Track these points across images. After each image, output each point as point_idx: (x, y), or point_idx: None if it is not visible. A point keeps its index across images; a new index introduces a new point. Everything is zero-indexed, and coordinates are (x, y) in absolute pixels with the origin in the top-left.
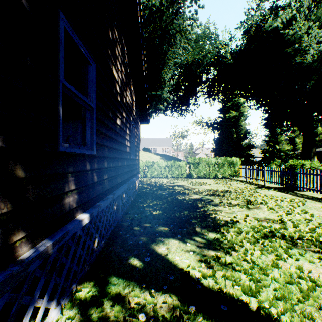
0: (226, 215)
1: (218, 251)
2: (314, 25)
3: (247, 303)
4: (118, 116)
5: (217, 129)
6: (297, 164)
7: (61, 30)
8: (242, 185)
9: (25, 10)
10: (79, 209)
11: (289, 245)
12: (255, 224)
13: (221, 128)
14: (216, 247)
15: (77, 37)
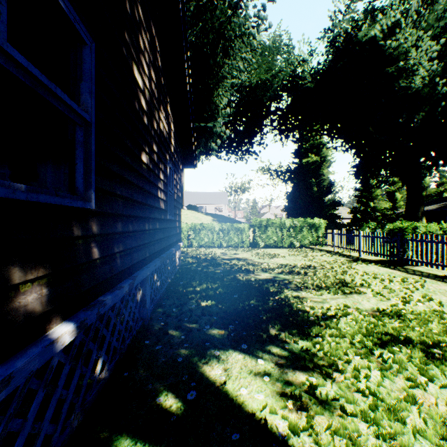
0: (314, 306)
1: (310, 374)
2: (425, 35)
3: None
4: (144, 149)
5: (290, 179)
6: (407, 228)
7: None
8: (329, 257)
9: None
10: (54, 314)
11: (423, 358)
12: (360, 321)
13: (296, 178)
14: (306, 365)
15: None
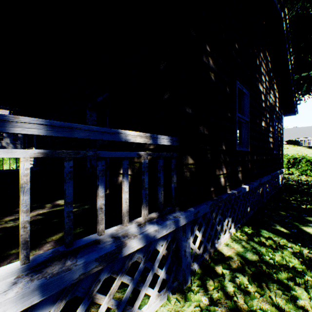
0: None
1: None
2: None
3: None
4: (262, 120)
5: None
6: None
7: (236, 90)
8: None
9: (228, 94)
10: (242, 182)
11: None
12: None
13: None
14: None
15: (242, 86)
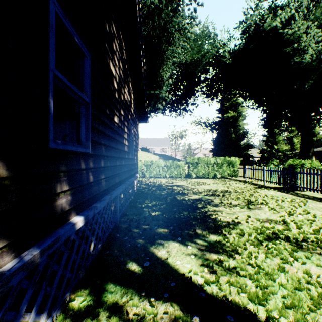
0: (227, 216)
1: (220, 255)
2: (313, 25)
3: (255, 312)
4: (116, 114)
5: (215, 129)
6: (297, 164)
7: (51, 14)
8: (241, 185)
9: None
10: (73, 211)
11: (294, 247)
12: (257, 225)
13: (220, 128)
14: (218, 250)
15: (71, 25)
